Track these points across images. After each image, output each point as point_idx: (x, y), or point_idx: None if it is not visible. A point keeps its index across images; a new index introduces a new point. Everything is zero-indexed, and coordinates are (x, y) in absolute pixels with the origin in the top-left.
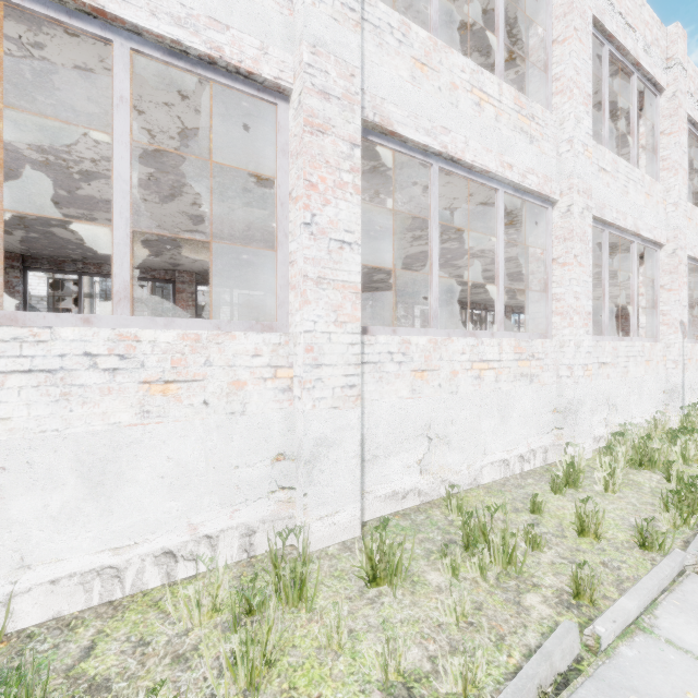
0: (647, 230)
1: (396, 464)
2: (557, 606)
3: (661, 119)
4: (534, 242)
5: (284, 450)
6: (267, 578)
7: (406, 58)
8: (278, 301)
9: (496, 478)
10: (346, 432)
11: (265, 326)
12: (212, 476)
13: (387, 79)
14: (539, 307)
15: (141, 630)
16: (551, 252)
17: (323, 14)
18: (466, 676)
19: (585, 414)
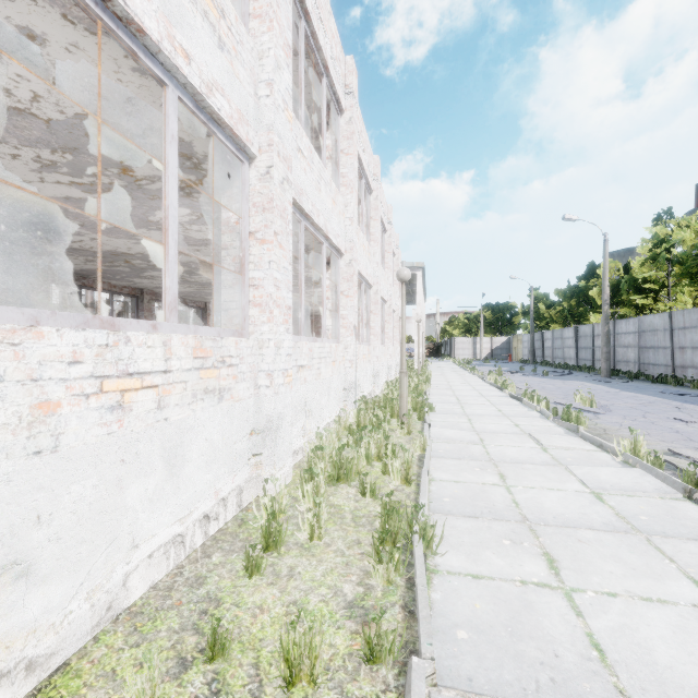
0: (333, 235)
1: None
2: None
3: (342, 138)
4: (228, 206)
5: None
6: None
7: None
8: None
9: (160, 576)
10: None
11: None
12: None
13: None
14: (234, 294)
15: None
16: (248, 222)
17: None
18: None
19: (285, 431)
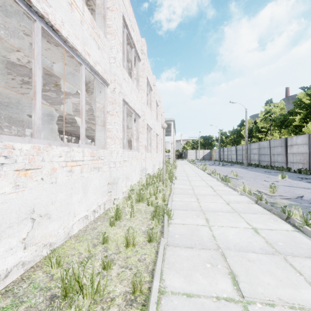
0: (137, 110)
1: None
2: (126, 308)
3: (140, 71)
4: (99, 101)
5: None
6: None
7: None
8: None
9: (81, 227)
10: None
11: None
12: None
13: None
14: (101, 133)
15: None
16: (106, 108)
17: None
18: None
19: (120, 183)
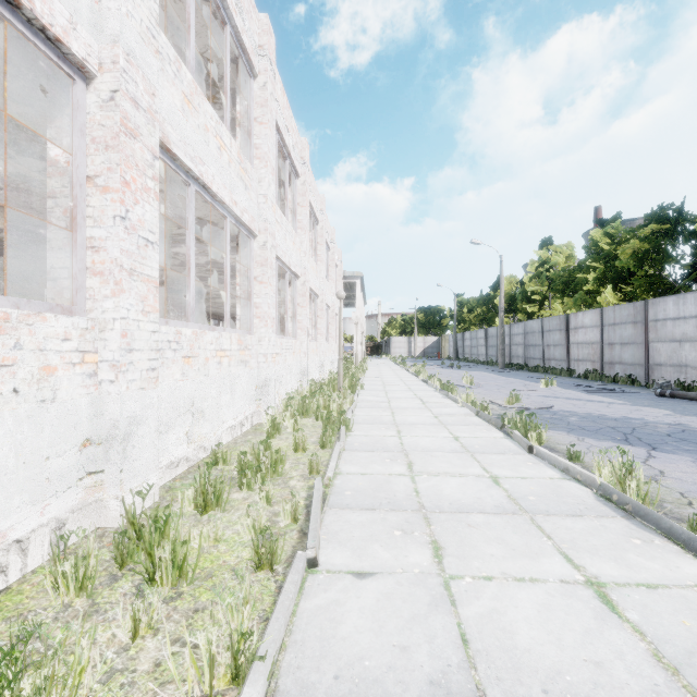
0: (294, 266)
1: (173, 437)
2: (305, 480)
3: (298, 195)
4: (241, 262)
5: (90, 436)
6: (105, 550)
7: (179, 90)
8: (77, 284)
9: (229, 440)
10: (150, 410)
11: (65, 309)
12: (22, 472)
13: (167, 102)
14: (244, 311)
15: (4, 636)
16: (253, 272)
17: (134, 29)
18: (296, 508)
19: (272, 388)
